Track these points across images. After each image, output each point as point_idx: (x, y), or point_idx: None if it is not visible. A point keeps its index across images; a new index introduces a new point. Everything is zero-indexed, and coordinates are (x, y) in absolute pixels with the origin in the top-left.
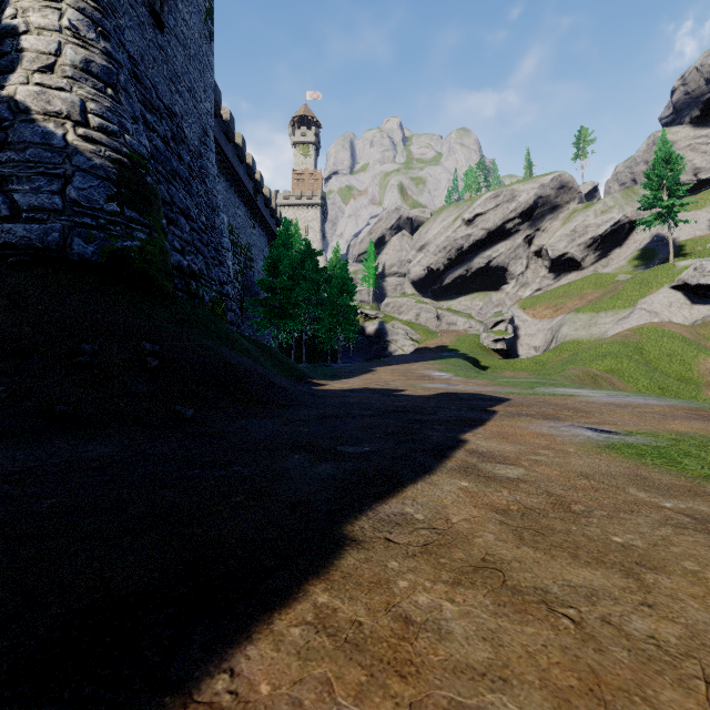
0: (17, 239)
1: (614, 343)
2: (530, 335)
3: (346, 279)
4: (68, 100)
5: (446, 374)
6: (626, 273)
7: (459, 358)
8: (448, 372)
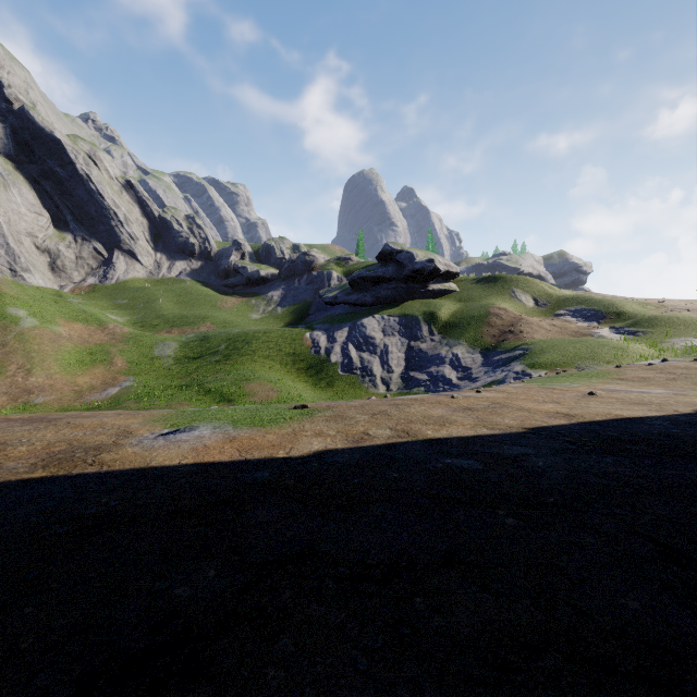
0: None
1: None
2: None
3: None
4: None
5: None
6: None
7: None
8: None
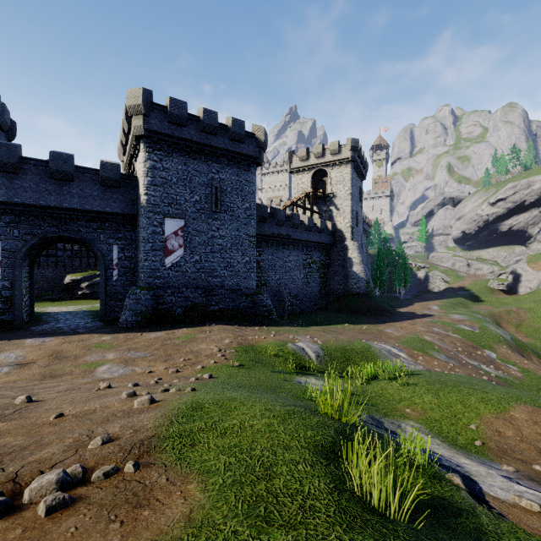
0: (358, 291)
1: None
2: (528, 281)
3: (405, 265)
4: (360, 270)
5: (437, 308)
6: None
7: (460, 298)
8: (439, 307)
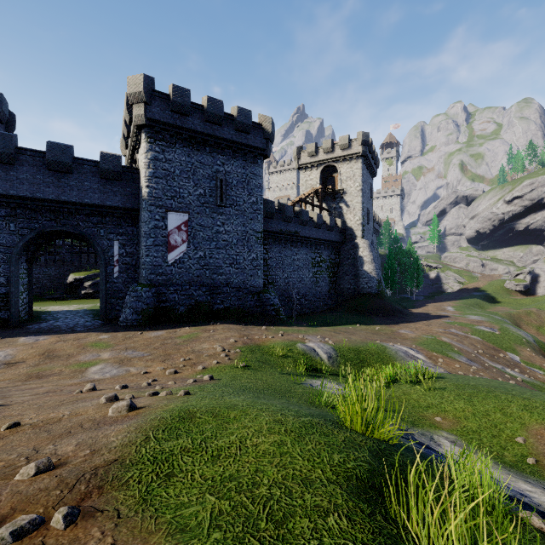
0: (369, 291)
1: None
2: None
3: (417, 264)
4: (372, 269)
5: (452, 309)
6: None
7: (475, 299)
8: (454, 308)
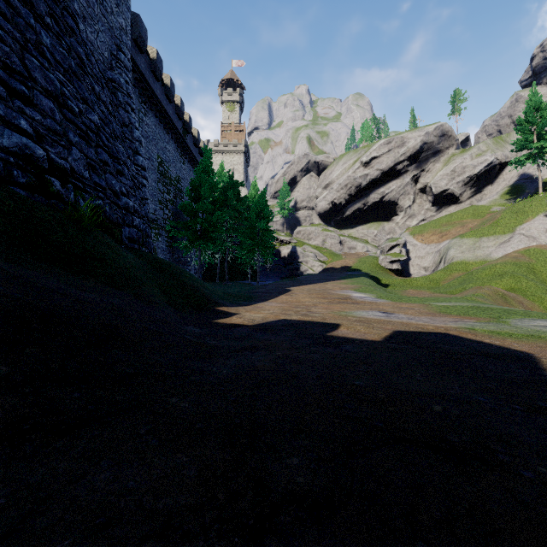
0: None
1: (506, 263)
2: (420, 257)
3: (264, 205)
4: None
5: (366, 295)
6: (499, 205)
7: (366, 277)
8: (367, 292)
